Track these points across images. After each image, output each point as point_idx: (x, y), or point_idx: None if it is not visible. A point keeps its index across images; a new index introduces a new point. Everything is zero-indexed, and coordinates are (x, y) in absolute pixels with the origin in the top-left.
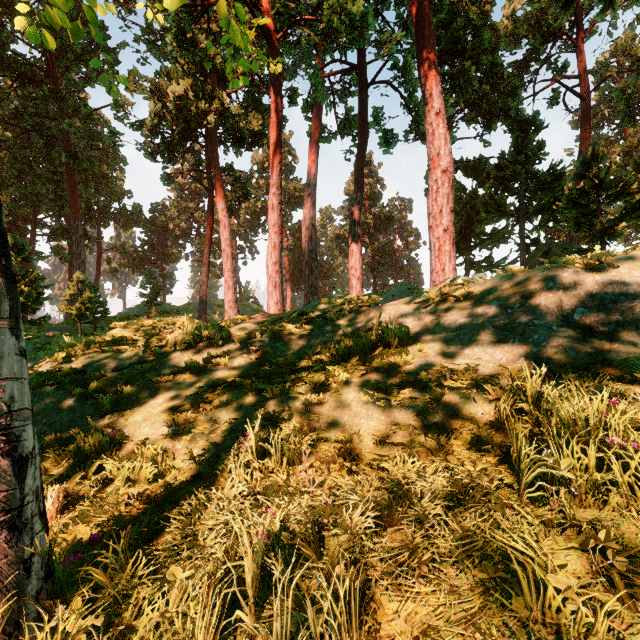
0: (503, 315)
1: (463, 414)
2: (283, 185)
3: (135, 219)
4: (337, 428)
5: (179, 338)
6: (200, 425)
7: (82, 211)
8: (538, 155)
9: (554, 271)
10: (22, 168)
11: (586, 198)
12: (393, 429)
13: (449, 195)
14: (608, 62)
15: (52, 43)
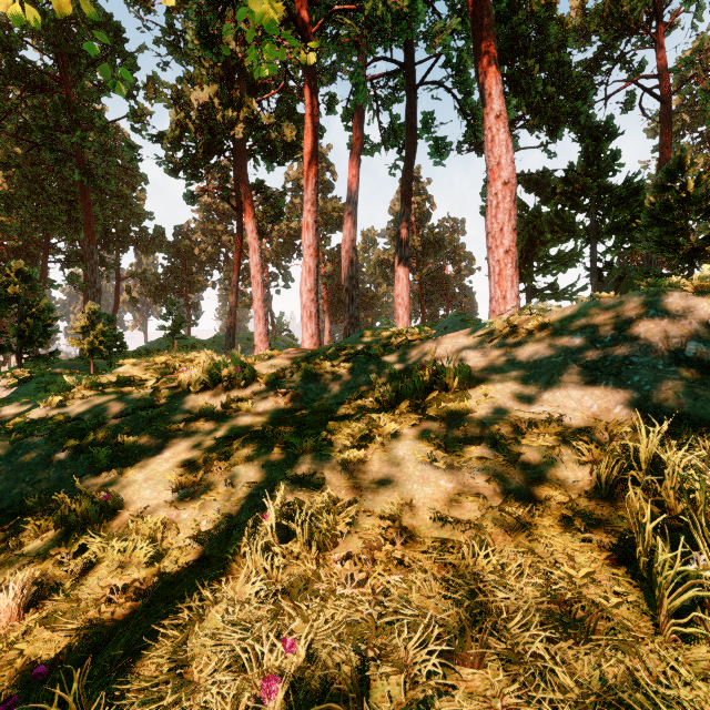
0: (590, 351)
1: (548, 480)
2: (320, 205)
3: (157, 243)
4: (383, 495)
5: (194, 378)
6: (212, 488)
7: (98, 235)
8: (612, 166)
9: (655, 295)
10: (33, 187)
11: (671, 214)
12: (456, 499)
13: (511, 211)
14: (693, 58)
15: (39, 24)
